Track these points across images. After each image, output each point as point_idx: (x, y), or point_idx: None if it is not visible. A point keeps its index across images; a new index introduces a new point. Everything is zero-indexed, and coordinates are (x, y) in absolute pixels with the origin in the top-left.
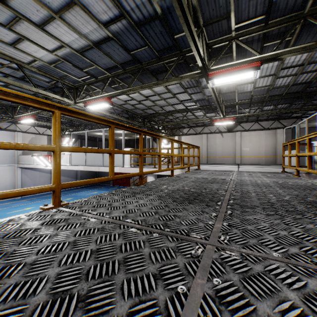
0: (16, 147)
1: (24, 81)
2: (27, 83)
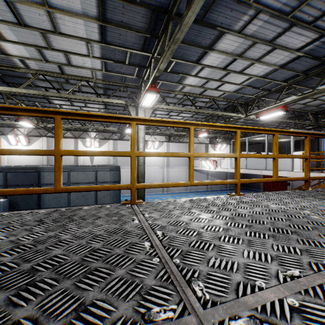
0: (295, 157)
1: (209, 108)
2: (209, 109)
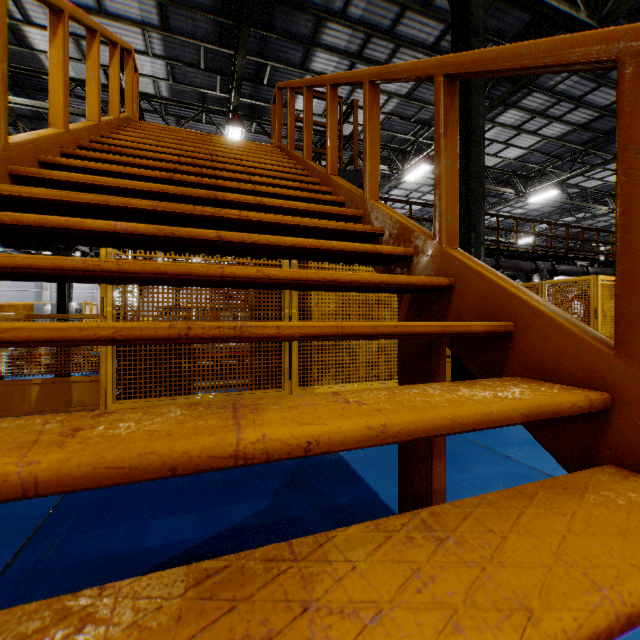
0: None
1: None
2: None
